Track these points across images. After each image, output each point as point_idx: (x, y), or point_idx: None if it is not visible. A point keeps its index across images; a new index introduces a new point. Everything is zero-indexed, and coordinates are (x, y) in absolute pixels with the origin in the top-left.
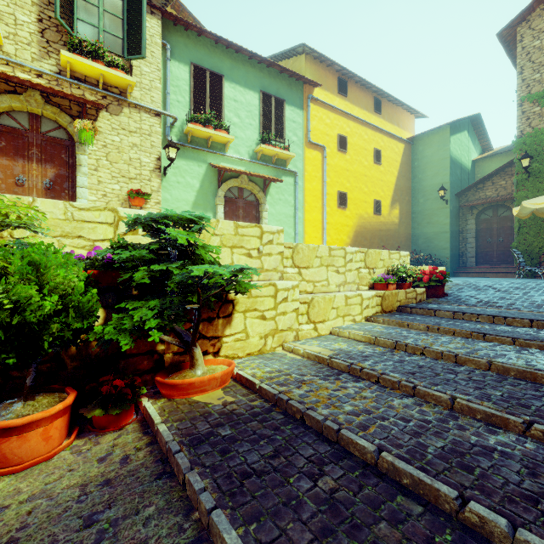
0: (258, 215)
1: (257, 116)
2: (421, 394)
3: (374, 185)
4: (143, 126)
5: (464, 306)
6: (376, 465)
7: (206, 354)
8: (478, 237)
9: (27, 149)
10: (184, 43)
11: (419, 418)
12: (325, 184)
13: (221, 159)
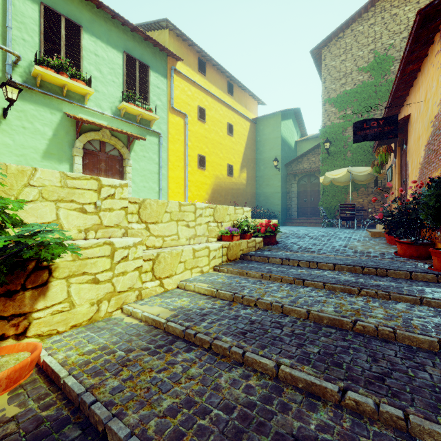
0: (122, 169)
1: (121, 75)
2: (249, 362)
3: (228, 152)
4: None
5: (289, 252)
6: None
7: (2, 338)
8: (298, 197)
9: None
10: None
11: (244, 402)
12: (186, 146)
13: (79, 110)
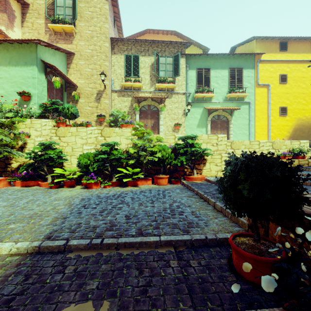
0: (228, 126)
1: (227, 80)
2: None
3: None
4: (179, 99)
5: None
6: None
7: (197, 173)
8: None
9: (147, 115)
10: (194, 61)
11: None
12: (269, 104)
13: (209, 104)
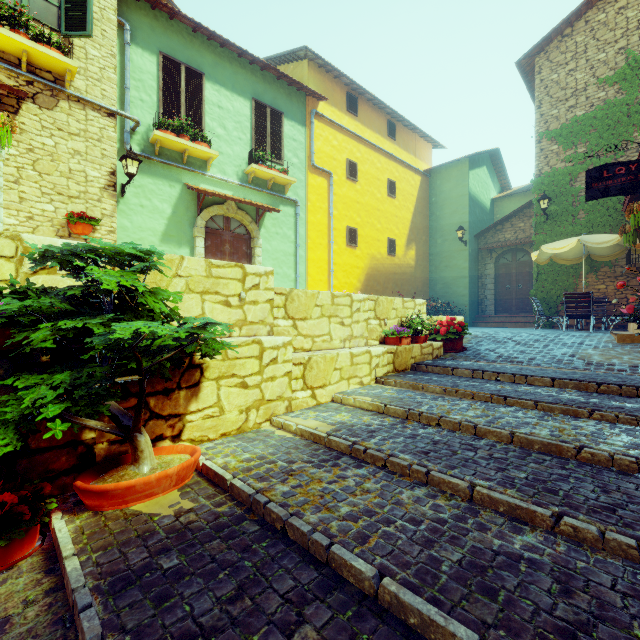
0: (250, 252)
1: (249, 129)
2: (435, 482)
3: (388, 221)
4: (89, 127)
5: (484, 362)
6: (377, 596)
7: (160, 439)
8: (497, 283)
9: None
10: (151, 26)
11: (432, 517)
12: (331, 217)
13: (201, 179)
